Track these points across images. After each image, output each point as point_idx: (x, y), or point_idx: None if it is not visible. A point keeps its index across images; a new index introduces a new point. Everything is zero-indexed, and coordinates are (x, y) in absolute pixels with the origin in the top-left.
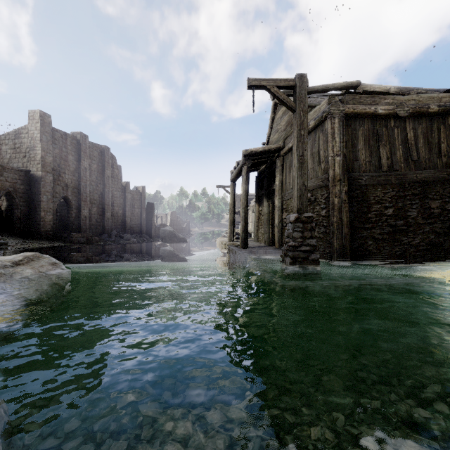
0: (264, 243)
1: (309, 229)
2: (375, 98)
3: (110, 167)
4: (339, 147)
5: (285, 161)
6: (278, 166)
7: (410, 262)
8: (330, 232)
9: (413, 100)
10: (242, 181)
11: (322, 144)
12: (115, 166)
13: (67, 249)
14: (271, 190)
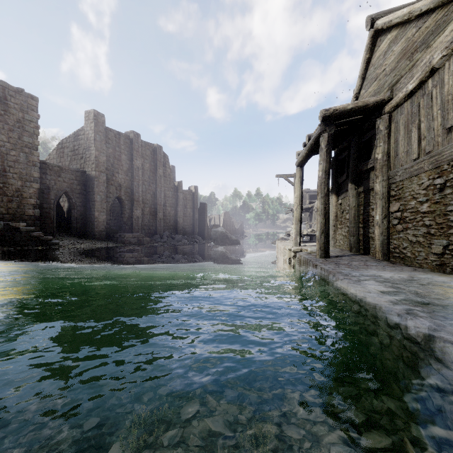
0: (347, 250)
1: None
2: None
3: (162, 166)
4: None
5: (395, 119)
6: (379, 129)
7: None
8: None
9: None
10: (321, 157)
11: None
12: (167, 165)
13: (115, 250)
14: (362, 171)
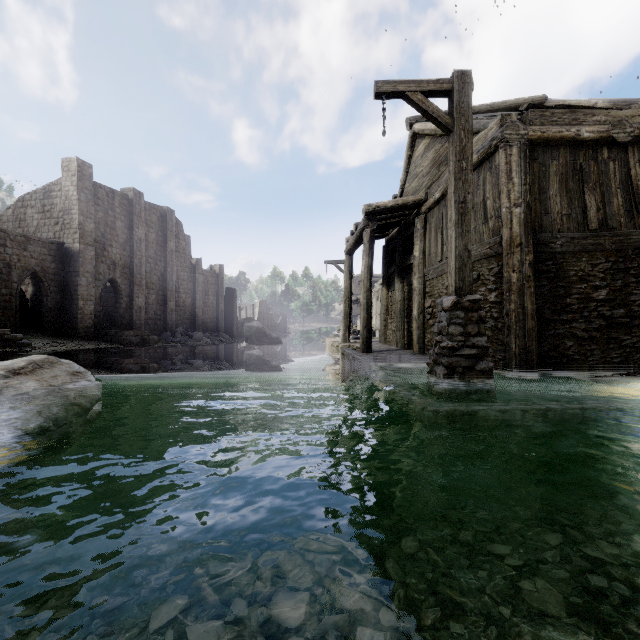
0: (395, 345)
1: (474, 321)
2: (577, 115)
3: (174, 238)
4: (519, 192)
5: (429, 220)
6: (417, 228)
7: (635, 376)
8: (505, 327)
9: (639, 115)
10: (364, 252)
11: (490, 190)
12: (181, 236)
13: (113, 352)
14: (407, 265)
